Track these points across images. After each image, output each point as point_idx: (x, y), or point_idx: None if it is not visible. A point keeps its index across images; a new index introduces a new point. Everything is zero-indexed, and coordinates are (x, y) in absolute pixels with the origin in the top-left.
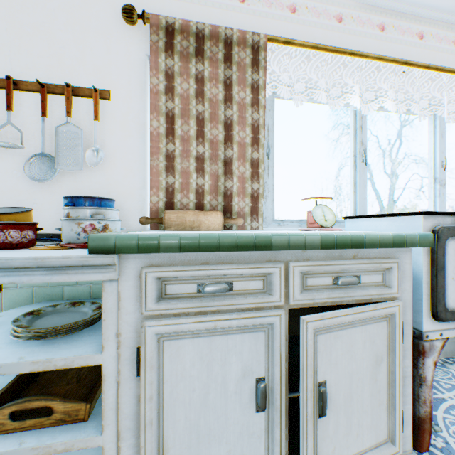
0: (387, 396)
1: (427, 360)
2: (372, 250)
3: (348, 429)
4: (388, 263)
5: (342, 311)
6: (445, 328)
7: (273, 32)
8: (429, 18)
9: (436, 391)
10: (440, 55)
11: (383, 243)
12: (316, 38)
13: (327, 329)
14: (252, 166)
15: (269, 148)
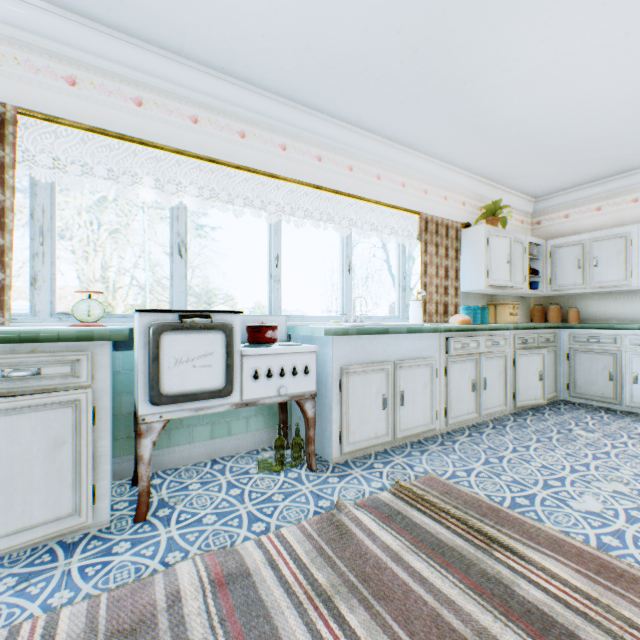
0: (74, 474)
1: (146, 441)
2: (60, 344)
3: (10, 507)
4: (76, 355)
5: None
6: (167, 411)
7: (42, 102)
8: (253, 120)
9: (220, 475)
10: (266, 156)
11: (65, 338)
12: (107, 118)
13: None
14: None
15: (42, 233)
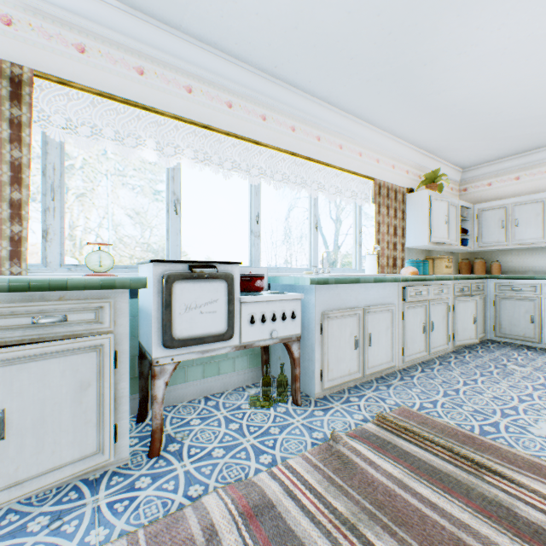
0: (98, 415)
1: (159, 382)
2: (85, 292)
3: (41, 448)
4: (100, 303)
5: (28, 345)
6: (178, 354)
7: (54, 67)
8: (238, 92)
9: (216, 410)
10: (249, 125)
11: (91, 286)
12: (113, 84)
13: (8, 363)
14: (12, 207)
15: (53, 189)
